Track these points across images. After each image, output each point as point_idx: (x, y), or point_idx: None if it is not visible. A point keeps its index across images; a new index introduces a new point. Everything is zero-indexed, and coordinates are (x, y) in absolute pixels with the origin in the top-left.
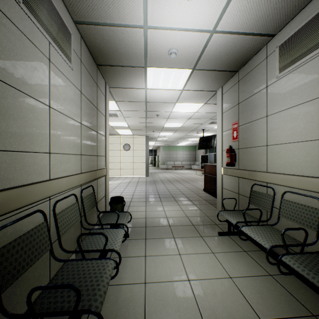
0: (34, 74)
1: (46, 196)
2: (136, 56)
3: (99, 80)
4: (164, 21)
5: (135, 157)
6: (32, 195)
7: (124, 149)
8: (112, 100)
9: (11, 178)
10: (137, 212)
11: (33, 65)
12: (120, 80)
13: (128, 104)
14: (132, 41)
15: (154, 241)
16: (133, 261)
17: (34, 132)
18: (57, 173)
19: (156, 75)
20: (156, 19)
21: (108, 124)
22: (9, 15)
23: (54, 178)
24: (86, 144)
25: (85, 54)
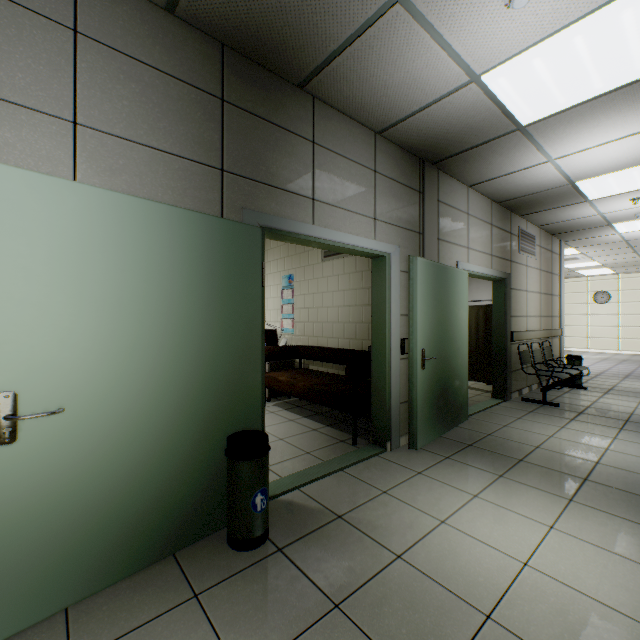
0: (522, 279)
1: (526, 339)
2: (595, 223)
3: (553, 245)
4: (618, 209)
5: (622, 315)
6: (523, 336)
7: (596, 302)
8: (568, 248)
9: (517, 327)
10: (603, 381)
11: (522, 275)
12: (578, 236)
13: (594, 247)
14: (588, 220)
15: (614, 395)
16: (587, 396)
17: (522, 307)
18: (528, 328)
19: (628, 225)
20: (609, 210)
21: (562, 282)
22: (517, 261)
23: (529, 330)
24: (543, 308)
25: (542, 237)
